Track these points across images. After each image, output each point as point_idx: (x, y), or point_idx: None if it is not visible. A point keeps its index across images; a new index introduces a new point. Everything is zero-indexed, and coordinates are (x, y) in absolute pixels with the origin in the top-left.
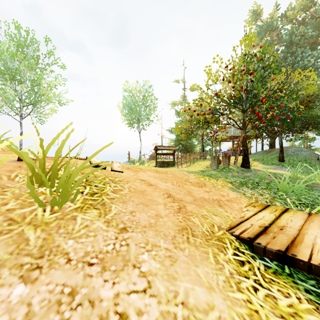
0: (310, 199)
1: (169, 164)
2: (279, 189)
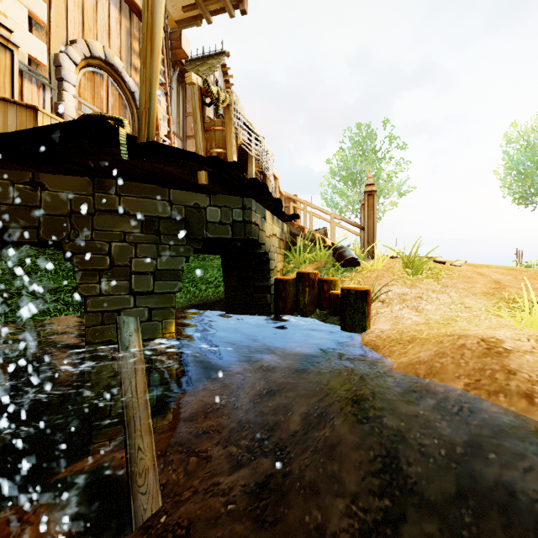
0: None
1: None
2: None
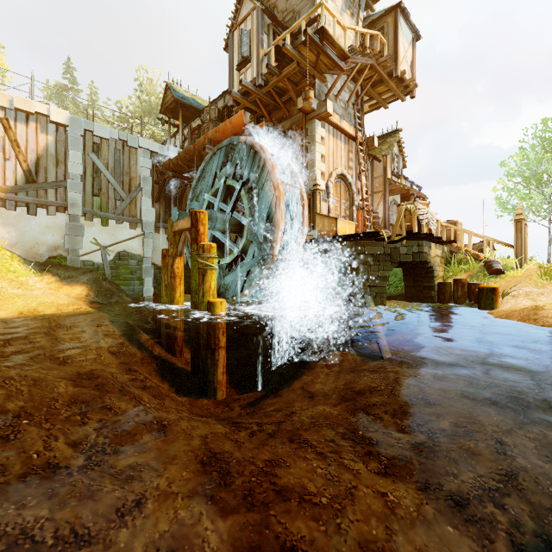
0: None
1: None
2: None
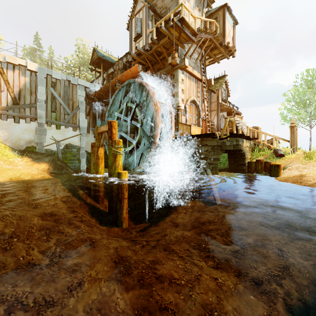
0: None
1: None
2: None
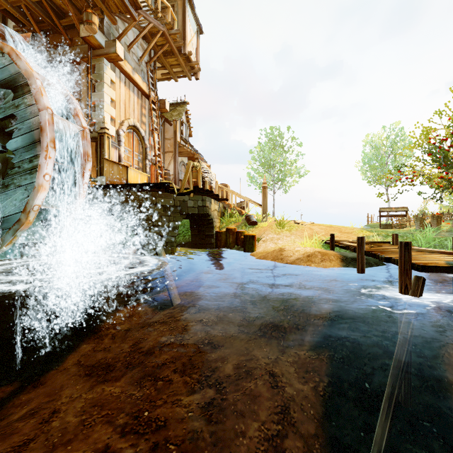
0: (422, 244)
1: (394, 227)
2: (414, 239)
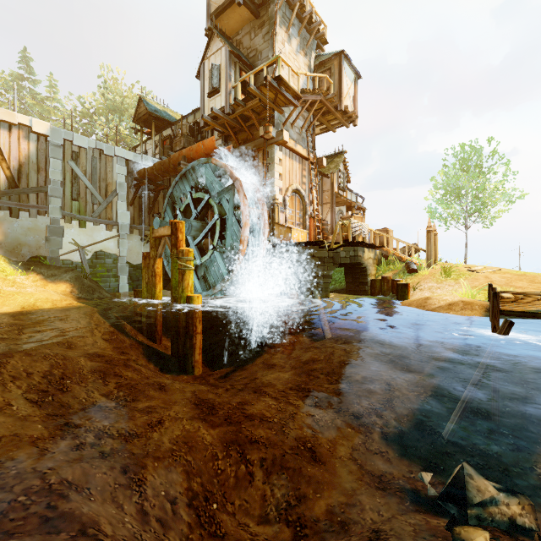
0: None
1: None
2: None
